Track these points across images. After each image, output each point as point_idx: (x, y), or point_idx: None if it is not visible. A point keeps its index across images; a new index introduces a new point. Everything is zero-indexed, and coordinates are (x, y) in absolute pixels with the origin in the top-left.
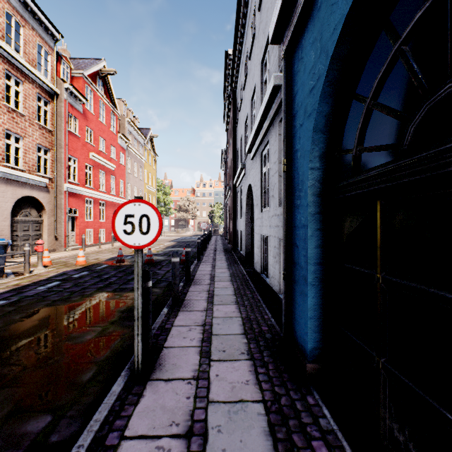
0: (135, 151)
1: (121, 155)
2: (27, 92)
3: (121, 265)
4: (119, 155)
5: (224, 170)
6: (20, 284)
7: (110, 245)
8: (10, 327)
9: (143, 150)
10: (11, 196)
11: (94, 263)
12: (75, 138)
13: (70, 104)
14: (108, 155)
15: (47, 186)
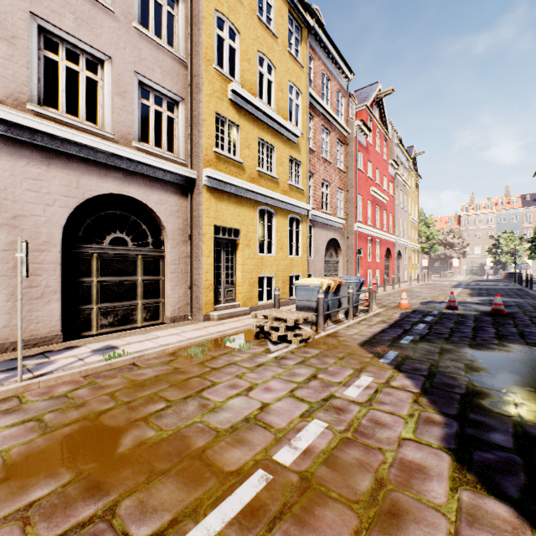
0: (401, 177)
1: (389, 185)
2: (331, 141)
3: (459, 313)
4: (388, 185)
5: None
6: (386, 321)
7: (387, 288)
8: (484, 365)
9: (406, 174)
10: (324, 239)
11: (413, 307)
12: (361, 175)
13: (358, 141)
14: (381, 187)
15: (342, 228)
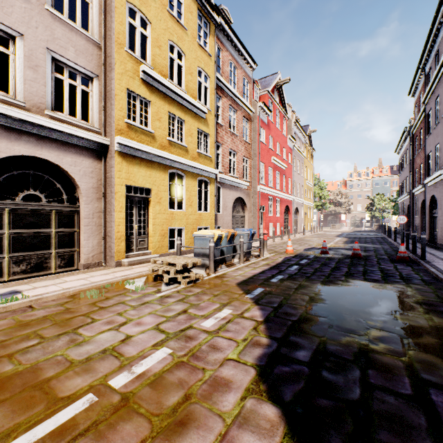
0: (298, 149)
1: (288, 155)
2: (238, 118)
3: (329, 257)
4: (287, 155)
5: (402, 153)
6: (269, 264)
7: (285, 238)
8: (323, 297)
9: (303, 147)
10: (232, 198)
11: (297, 252)
12: (263, 147)
13: (261, 119)
14: (281, 156)
15: (247, 189)
